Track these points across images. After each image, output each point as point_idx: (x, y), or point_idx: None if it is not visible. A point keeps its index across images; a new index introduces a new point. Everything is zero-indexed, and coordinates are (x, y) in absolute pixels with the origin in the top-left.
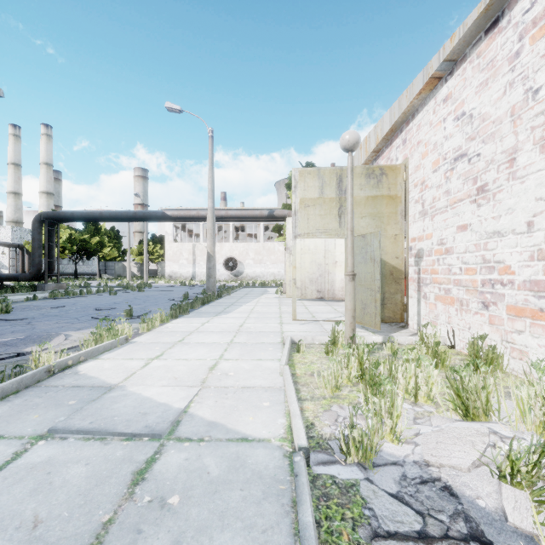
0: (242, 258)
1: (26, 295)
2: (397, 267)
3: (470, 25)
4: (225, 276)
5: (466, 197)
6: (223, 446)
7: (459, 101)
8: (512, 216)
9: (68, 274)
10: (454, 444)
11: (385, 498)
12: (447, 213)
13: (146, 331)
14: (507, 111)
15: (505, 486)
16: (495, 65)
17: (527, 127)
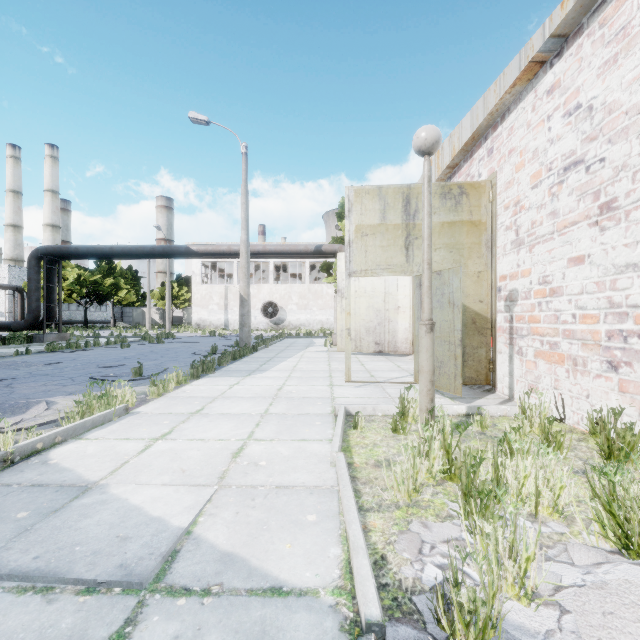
0: (283, 303)
1: (20, 347)
2: (481, 314)
3: None
4: (263, 324)
5: (582, 218)
6: (240, 607)
7: (571, 90)
8: None
9: (77, 322)
10: (638, 620)
11: None
12: (553, 241)
13: (155, 397)
14: None
15: None
16: (628, 34)
17: None
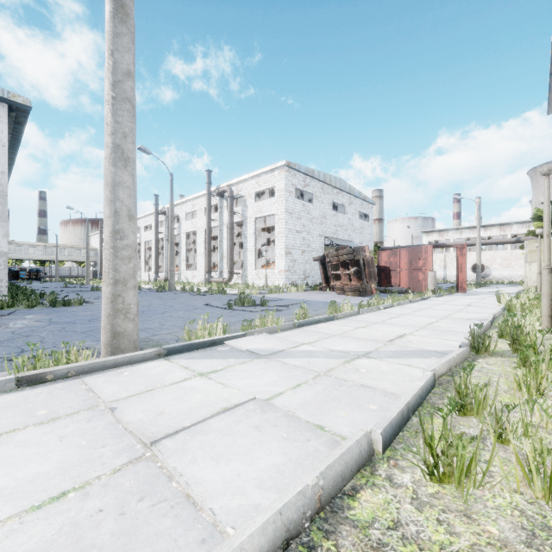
0: (488, 263)
1: None
2: None
3: None
4: (472, 277)
5: None
6: None
7: None
8: None
9: None
10: None
11: None
12: None
13: (472, 289)
14: None
15: None
16: None
17: None
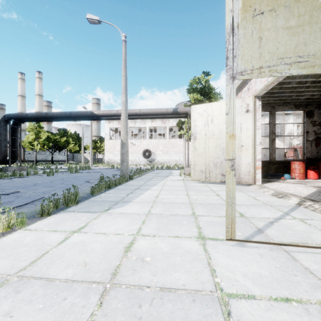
0: (154, 150)
1: None
2: None
3: None
4: (143, 162)
5: None
6: None
7: None
8: None
9: (48, 161)
10: None
11: None
12: None
13: None
14: None
15: None
16: None
17: None
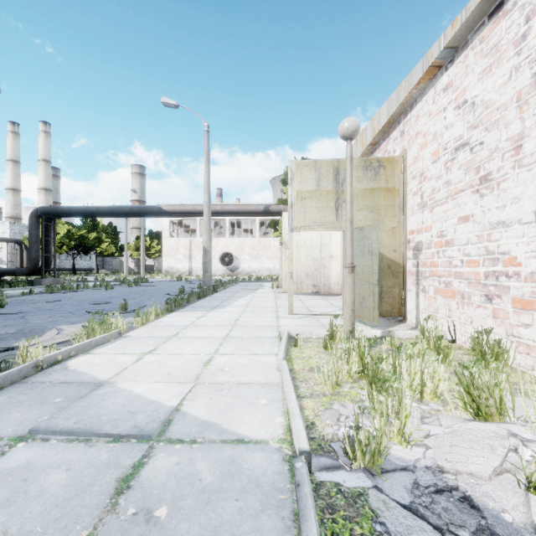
0: (238, 253)
1: (23, 289)
2: (395, 261)
3: (473, 9)
4: (221, 271)
5: (468, 187)
6: (217, 449)
7: (460, 89)
8: (518, 205)
9: (66, 269)
10: (470, 447)
11: (397, 510)
12: (447, 204)
13: (140, 325)
14: (512, 97)
15: (534, 498)
16: (499, 50)
17: (535, 112)
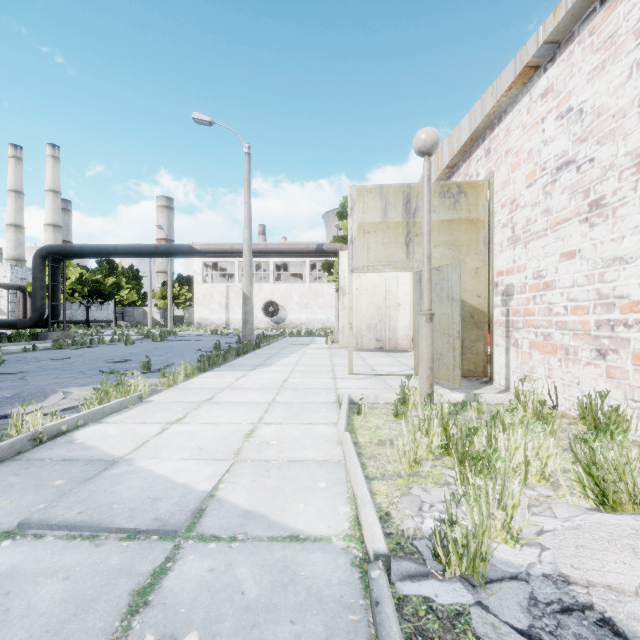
0: (284, 302)
1: (26, 345)
2: (478, 308)
3: None
4: (264, 323)
5: (573, 215)
6: (264, 549)
7: (564, 94)
8: None
9: (78, 321)
10: (604, 550)
11: (512, 638)
12: (547, 237)
13: (166, 388)
14: (633, 100)
15: None
16: (615, 42)
17: None
